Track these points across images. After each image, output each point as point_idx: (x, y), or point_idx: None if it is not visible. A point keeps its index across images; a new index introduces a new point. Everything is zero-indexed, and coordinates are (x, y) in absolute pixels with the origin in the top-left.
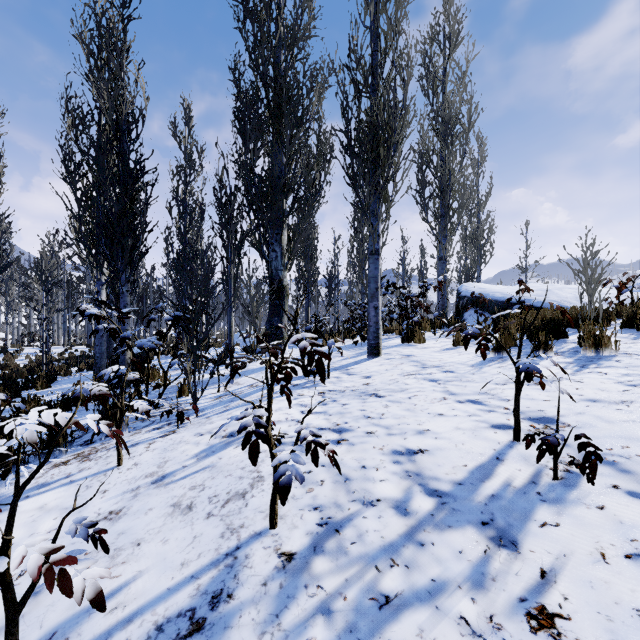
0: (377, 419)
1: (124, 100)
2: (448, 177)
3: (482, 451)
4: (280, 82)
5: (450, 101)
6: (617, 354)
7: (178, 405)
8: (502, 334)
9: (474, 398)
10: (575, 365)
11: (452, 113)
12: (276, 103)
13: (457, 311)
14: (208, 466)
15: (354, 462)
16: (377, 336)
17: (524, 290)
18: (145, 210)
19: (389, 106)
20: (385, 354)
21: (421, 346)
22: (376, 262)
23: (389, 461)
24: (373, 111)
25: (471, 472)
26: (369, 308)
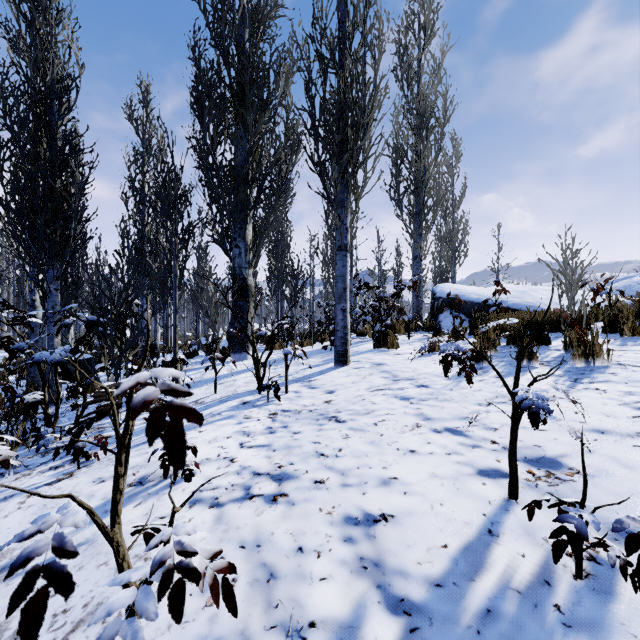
0: (332, 458)
1: (51, 65)
2: (423, 173)
3: (468, 518)
4: (243, 61)
5: (425, 93)
6: (610, 365)
7: (100, 430)
8: (481, 340)
9: (453, 425)
10: (566, 379)
11: (427, 105)
12: (238, 84)
13: (432, 312)
14: (86, 541)
15: (288, 539)
16: (345, 342)
17: (500, 291)
18: (77, 195)
19: (357, 82)
20: (354, 362)
21: (394, 352)
22: (344, 259)
23: (338, 538)
24: (339, 87)
25: (454, 560)
26: (336, 310)
